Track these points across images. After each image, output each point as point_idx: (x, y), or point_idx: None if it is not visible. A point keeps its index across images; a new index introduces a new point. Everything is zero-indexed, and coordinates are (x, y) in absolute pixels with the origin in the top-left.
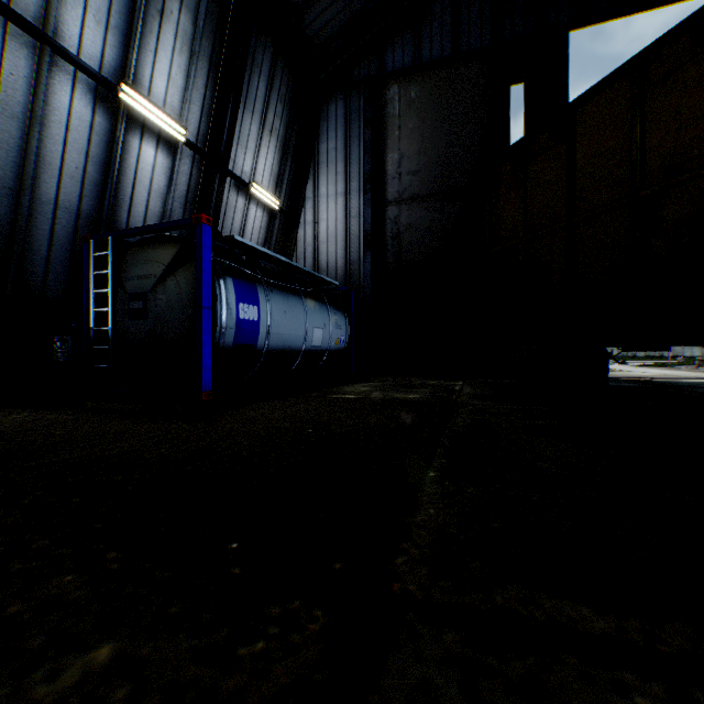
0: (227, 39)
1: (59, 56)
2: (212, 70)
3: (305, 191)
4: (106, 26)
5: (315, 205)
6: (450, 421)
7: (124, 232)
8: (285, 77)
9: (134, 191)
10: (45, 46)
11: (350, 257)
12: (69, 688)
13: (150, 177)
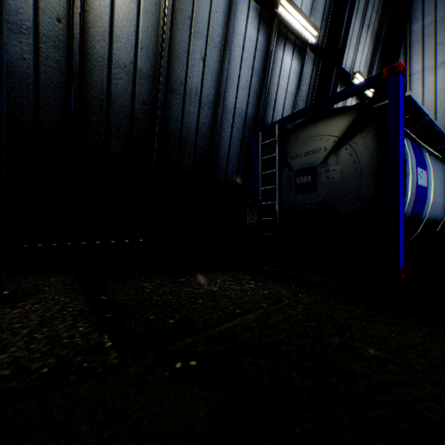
0: None
1: None
2: None
3: None
4: None
5: (405, 85)
6: None
7: (290, 117)
8: None
9: (276, 95)
10: None
11: None
12: None
13: (286, 82)
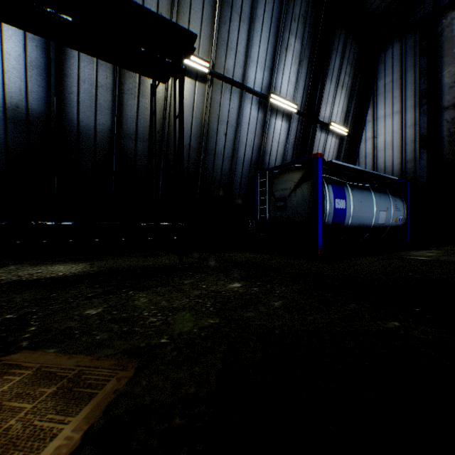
0: (318, 43)
1: (247, 92)
2: (309, 65)
3: (365, 118)
4: (263, 69)
5: (373, 125)
6: None
7: (274, 168)
8: (352, 47)
9: (272, 145)
10: (243, 90)
11: (404, 157)
12: (393, 327)
13: (278, 136)
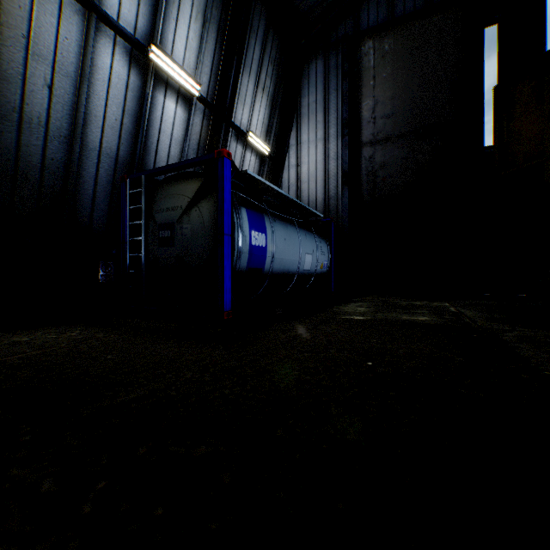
0: (231, 8)
1: (103, 22)
2: (220, 36)
3: (289, 140)
4: None
5: (297, 150)
6: (520, 355)
7: (154, 171)
8: (275, 42)
9: (159, 140)
10: (92, 14)
11: (328, 194)
12: None
13: (171, 128)
